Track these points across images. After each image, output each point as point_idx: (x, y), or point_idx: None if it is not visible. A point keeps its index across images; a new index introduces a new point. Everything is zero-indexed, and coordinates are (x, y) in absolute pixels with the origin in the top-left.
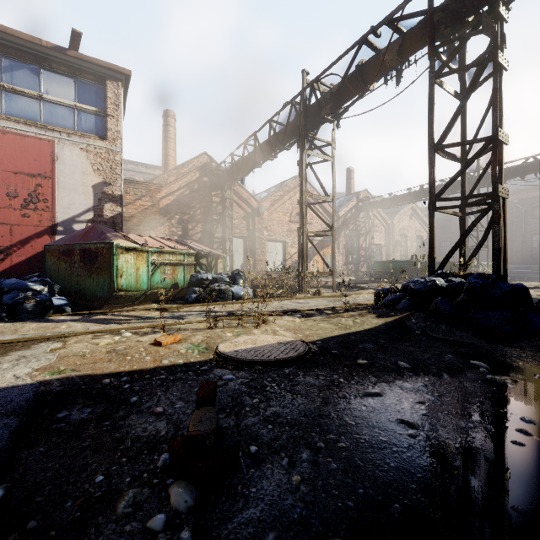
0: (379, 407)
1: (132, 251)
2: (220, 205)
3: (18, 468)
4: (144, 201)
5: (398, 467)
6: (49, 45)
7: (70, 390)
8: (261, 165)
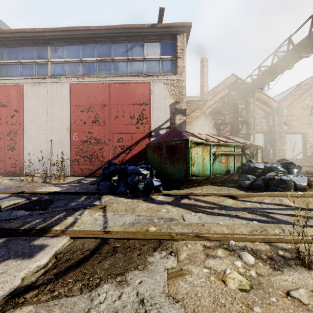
0: None
1: (199, 145)
2: (244, 110)
3: None
4: (196, 112)
5: None
6: (148, 25)
7: None
8: (291, 67)
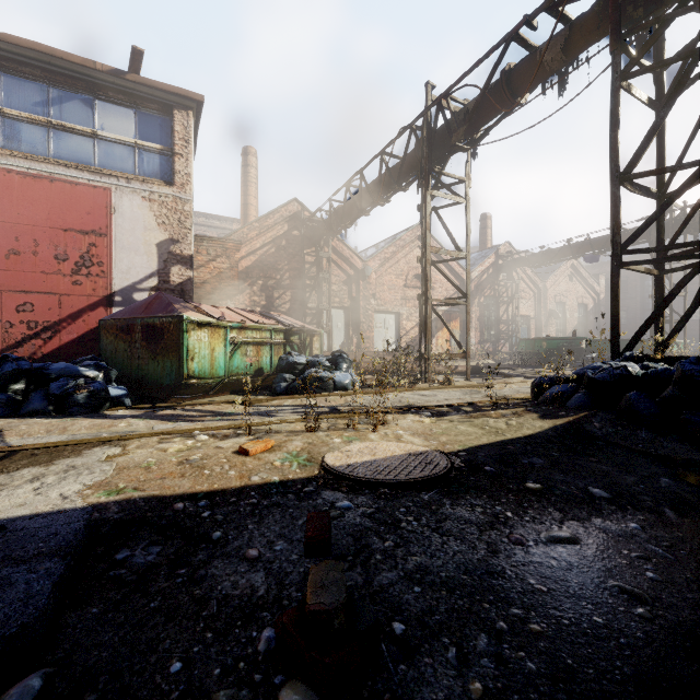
0: (577, 562)
1: (205, 326)
2: (314, 266)
3: (62, 641)
4: (220, 262)
5: (638, 674)
6: (104, 68)
7: (132, 518)
8: (368, 213)
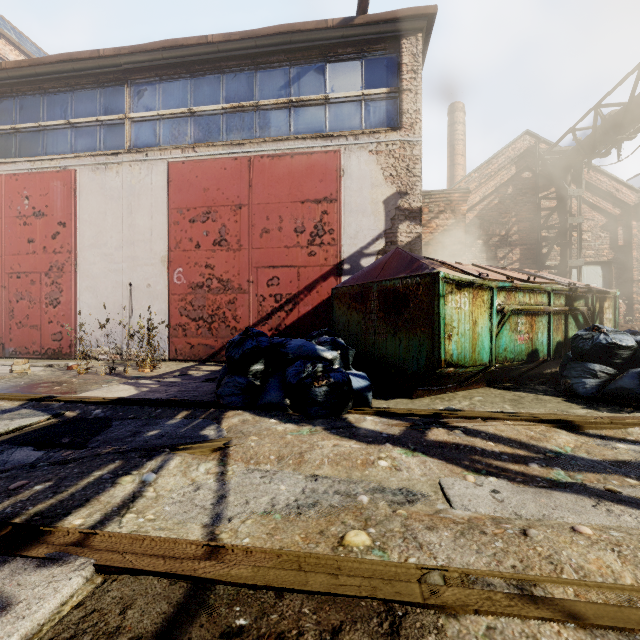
0: None
1: (465, 287)
2: (554, 212)
3: None
4: (442, 219)
5: None
6: (335, 22)
7: None
8: None
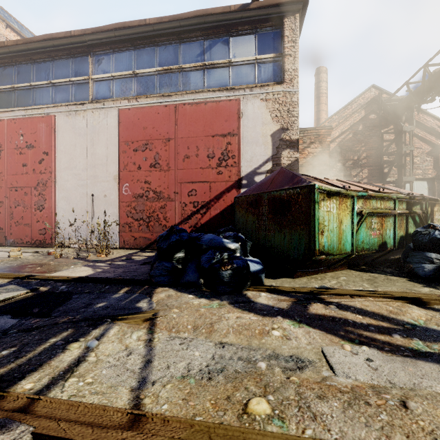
0: None
1: (333, 196)
2: (392, 143)
3: None
4: (313, 148)
5: None
6: (236, 7)
7: None
8: None
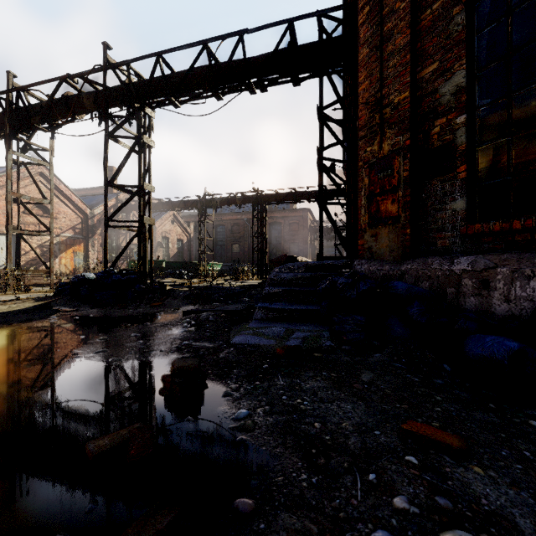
0: None
1: None
2: None
3: None
4: None
5: None
6: None
7: None
8: None
